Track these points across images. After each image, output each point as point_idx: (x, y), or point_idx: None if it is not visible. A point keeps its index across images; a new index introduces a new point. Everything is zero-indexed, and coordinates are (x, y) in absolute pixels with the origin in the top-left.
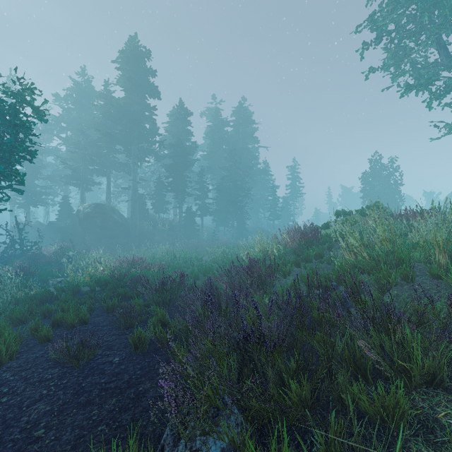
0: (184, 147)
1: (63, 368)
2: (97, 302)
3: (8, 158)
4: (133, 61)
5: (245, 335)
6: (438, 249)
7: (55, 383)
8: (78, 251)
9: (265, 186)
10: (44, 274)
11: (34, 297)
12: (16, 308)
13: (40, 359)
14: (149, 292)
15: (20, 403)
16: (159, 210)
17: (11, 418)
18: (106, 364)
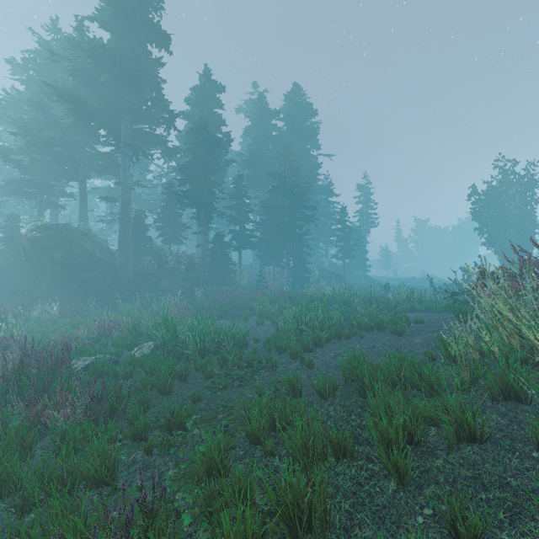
0: (211, 134)
1: None
2: None
3: None
4: None
5: None
6: None
7: None
8: None
9: (327, 210)
10: None
11: None
12: None
13: None
14: None
15: None
16: (169, 239)
17: None
18: None
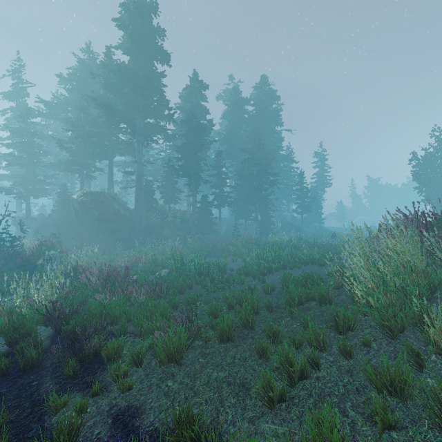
0: (199, 123)
1: None
2: None
3: None
4: (137, 18)
5: None
6: None
7: None
8: (60, 250)
9: (289, 174)
10: None
11: None
12: None
13: None
14: None
15: None
16: (169, 200)
17: None
18: None
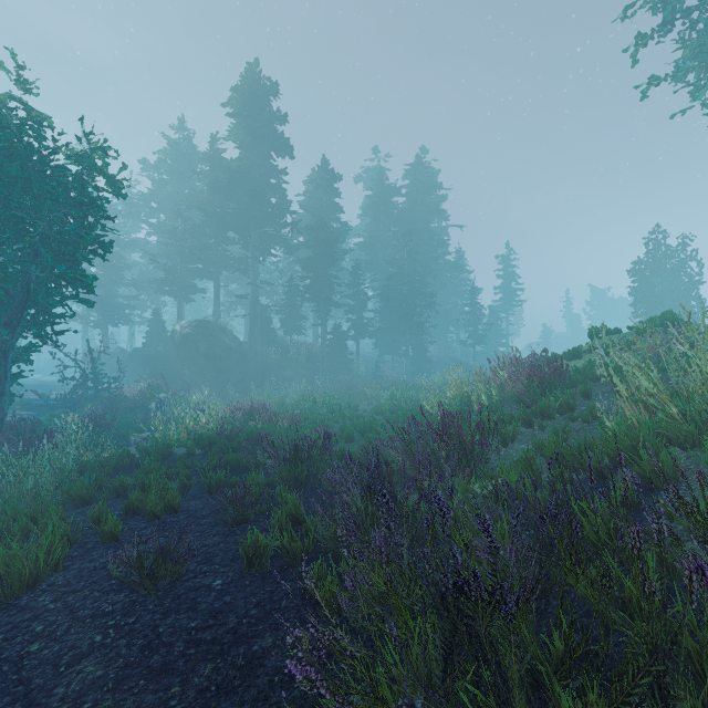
0: (330, 231)
1: (132, 593)
2: (195, 474)
3: (72, 253)
4: (252, 101)
5: (458, 582)
6: None
7: (116, 621)
8: (172, 392)
9: (458, 289)
10: (125, 426)
11: (108, 462)
12: (77, 481)
13: (100, 572)
14: (274, 462)
15: (58, 657)
16: (291, 330)
17: (39, 687)
18: (201, 591)
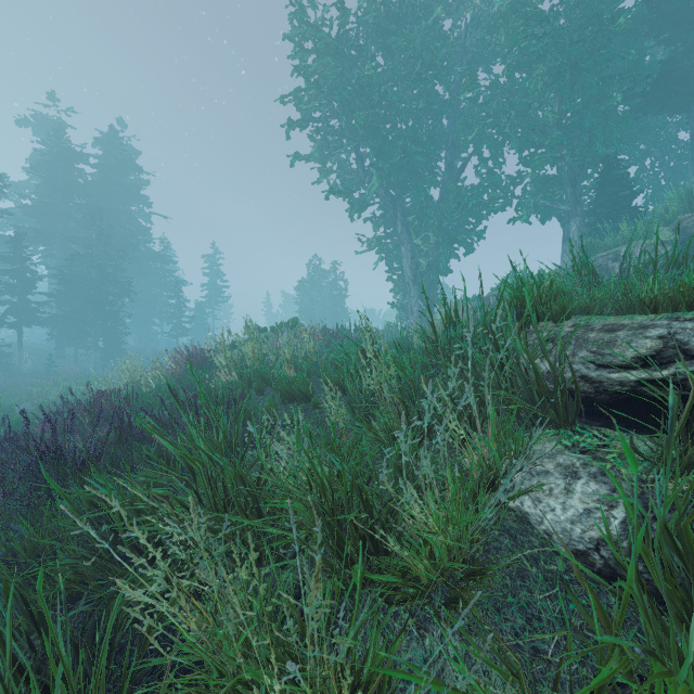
0: None
1: None
2: None
3: None
4: None
5: (39, 454)
6: (287, 365)
7: None
8: None
9: (163, 280)
10: None
11: None
12: None
13: None
14: None
15: None
16: None
17: None
18: None
